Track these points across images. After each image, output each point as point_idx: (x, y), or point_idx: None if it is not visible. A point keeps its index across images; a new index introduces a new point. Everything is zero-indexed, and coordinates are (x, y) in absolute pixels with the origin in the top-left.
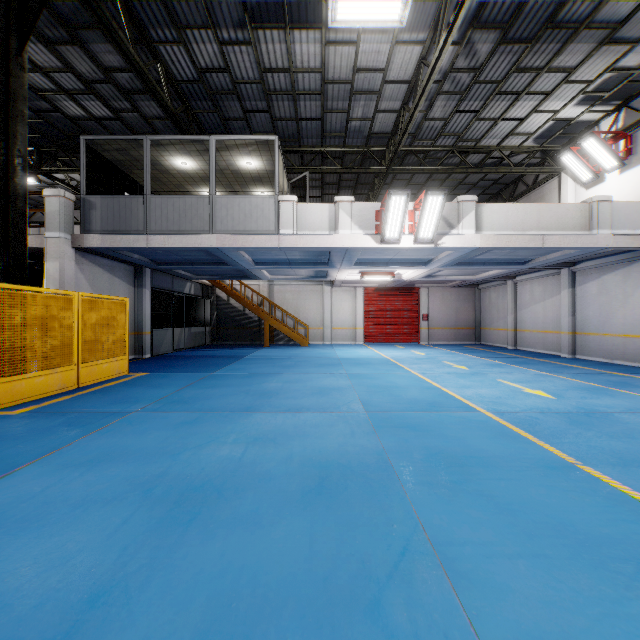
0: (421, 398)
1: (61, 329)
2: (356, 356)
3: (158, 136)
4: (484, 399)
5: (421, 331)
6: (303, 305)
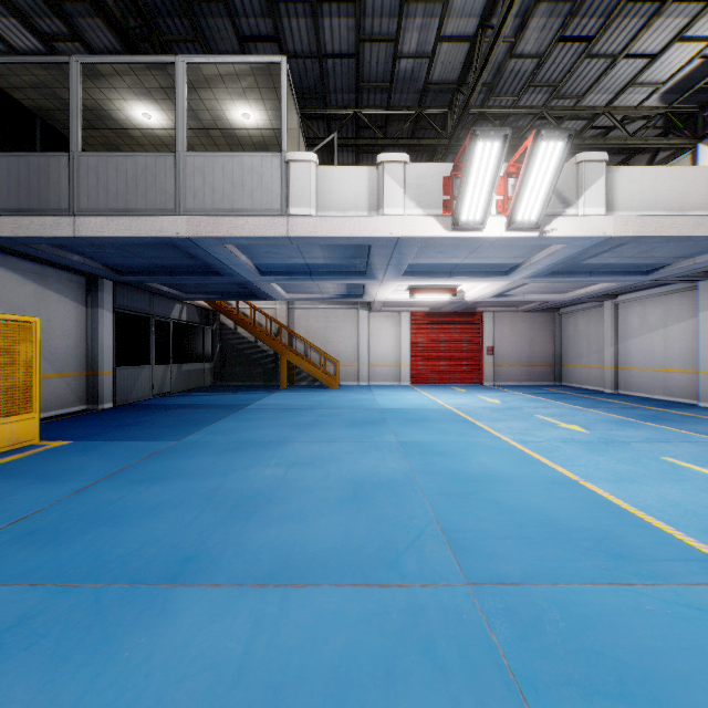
0: (567, 519)
1: None
2: (405, 405)
3: (92, 57)
4: (704, 523)
5: (485, 368)
6: (332, 335)
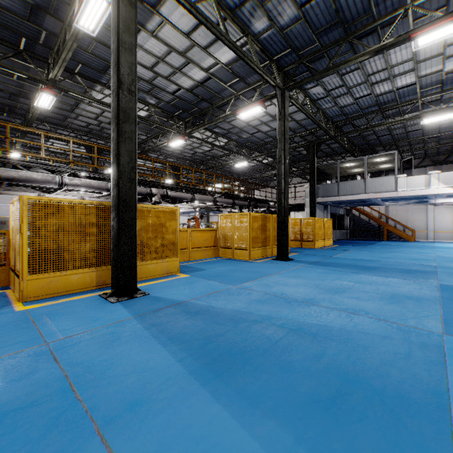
0: None
1: (322, 229)
2: (447, 246)
3: (343, 160)
4: None
5: None
6: (410, 217)
